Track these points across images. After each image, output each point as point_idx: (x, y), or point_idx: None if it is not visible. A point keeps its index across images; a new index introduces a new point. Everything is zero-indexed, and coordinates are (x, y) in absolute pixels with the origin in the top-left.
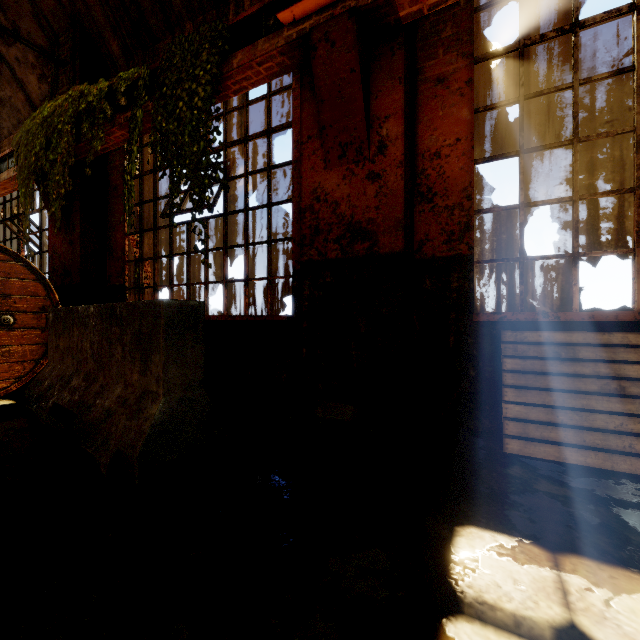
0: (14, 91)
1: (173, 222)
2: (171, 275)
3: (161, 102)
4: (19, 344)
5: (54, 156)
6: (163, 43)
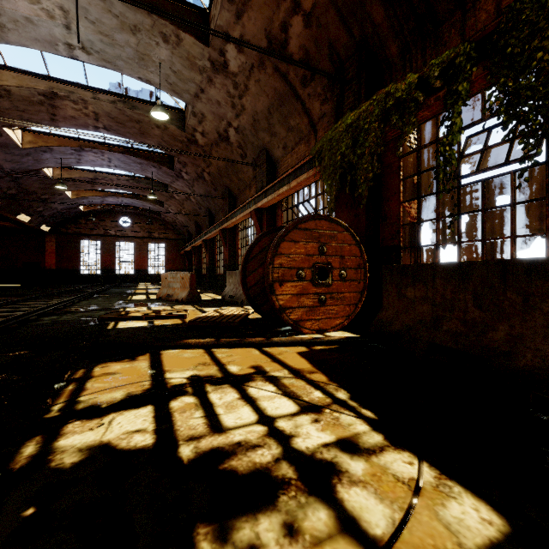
0: (301, 119)
1: (460, 183)
2: (458, 233)
3: (503, 64)
4: (348, 292)
5: (361, 150)
6: (449, 22)
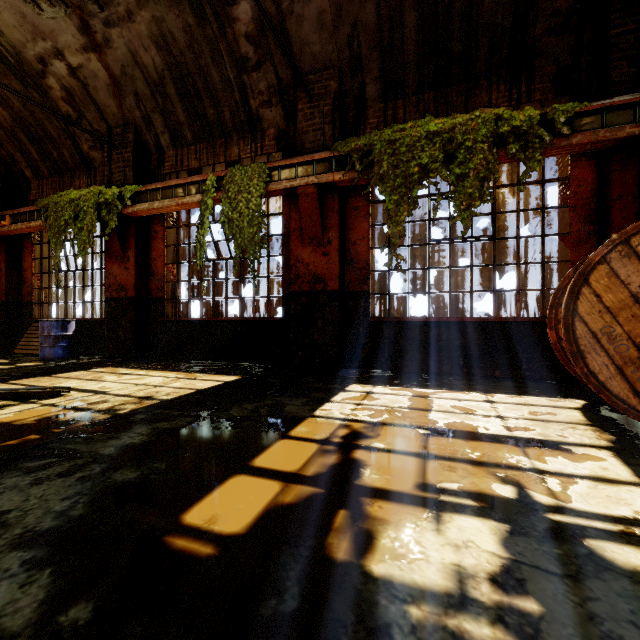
0: None
1: None
2: None
3: None
4: None
5: None
6: None
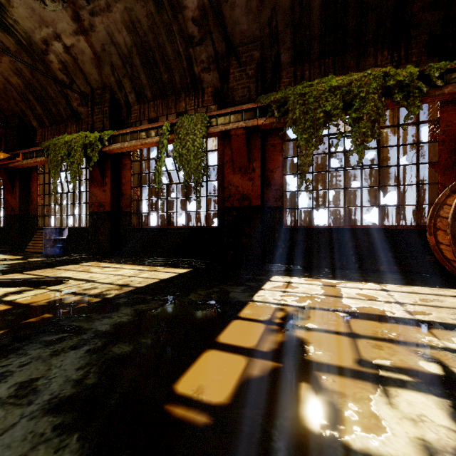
0: None
1: None
2: None
3: None
4: None
5: None
6: None
